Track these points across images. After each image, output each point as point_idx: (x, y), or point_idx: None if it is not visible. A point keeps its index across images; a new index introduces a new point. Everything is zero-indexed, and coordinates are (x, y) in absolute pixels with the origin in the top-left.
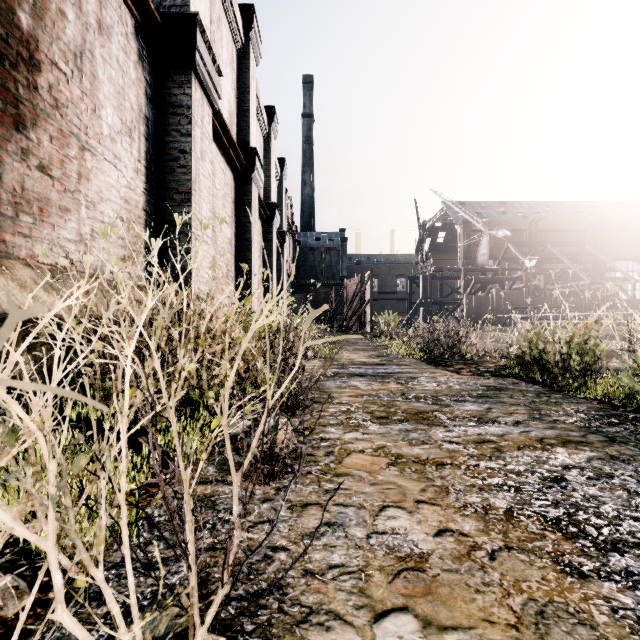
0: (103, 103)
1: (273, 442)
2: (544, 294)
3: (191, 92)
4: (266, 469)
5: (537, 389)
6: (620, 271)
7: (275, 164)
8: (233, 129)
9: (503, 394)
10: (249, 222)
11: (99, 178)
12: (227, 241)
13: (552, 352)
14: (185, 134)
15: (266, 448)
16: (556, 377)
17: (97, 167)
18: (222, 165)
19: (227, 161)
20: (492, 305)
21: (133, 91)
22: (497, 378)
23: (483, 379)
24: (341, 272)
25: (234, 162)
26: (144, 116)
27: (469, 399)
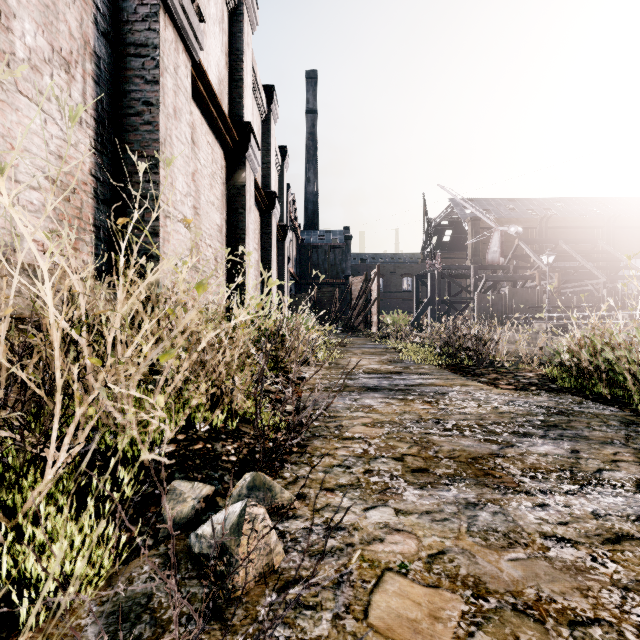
0: (16, 12)
1: (231, 561)
2: (558, 293)
3: (158, 27)
4: (208, 639)
5: (616, 413)
6: (637, 269)
7: (275, 152)
8: (224, 100)
9: (576, 422)
10: (243, 208)
11: (8, 117)
12: (216, 228)
13: (623, 361)
14: (151, 81)
15: (218, 569)
16: (630, 394)
17: (3, 100)
18: (209, 138)
19: (216, 135)
20: (505, 304)
21: (73, 13)
22: (550, 394)
23: (533, 395)
24: (345, 271)
25: (224, 136)
26: (92, 52)
27: (534, 431)
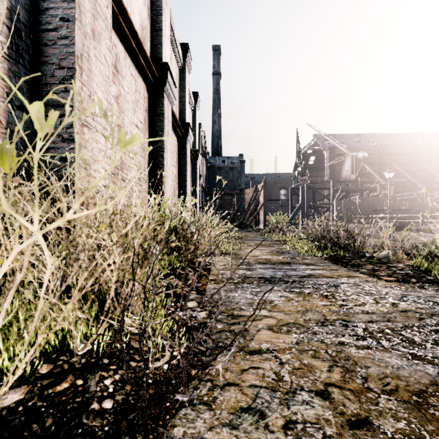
0: None
1: None
2: (393, 200)
3: None
4: None
5: None
6: None
7: (190, 95)
8: (146, 44)
9: None
10: (162, 131)
11: None
12: (139, 145)
13: None
14: None
15: None
16: None
17: None
18: (132, 71)
19: (139, 70)
20: (356, 208)
21: None
22: (434, 287)
23: (419, 289)
24: (240, 185)
25: (146, 72)
26: None
27: None
